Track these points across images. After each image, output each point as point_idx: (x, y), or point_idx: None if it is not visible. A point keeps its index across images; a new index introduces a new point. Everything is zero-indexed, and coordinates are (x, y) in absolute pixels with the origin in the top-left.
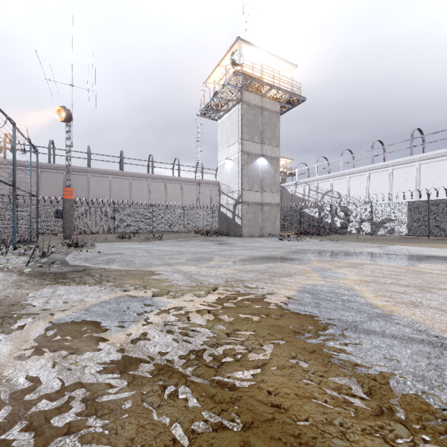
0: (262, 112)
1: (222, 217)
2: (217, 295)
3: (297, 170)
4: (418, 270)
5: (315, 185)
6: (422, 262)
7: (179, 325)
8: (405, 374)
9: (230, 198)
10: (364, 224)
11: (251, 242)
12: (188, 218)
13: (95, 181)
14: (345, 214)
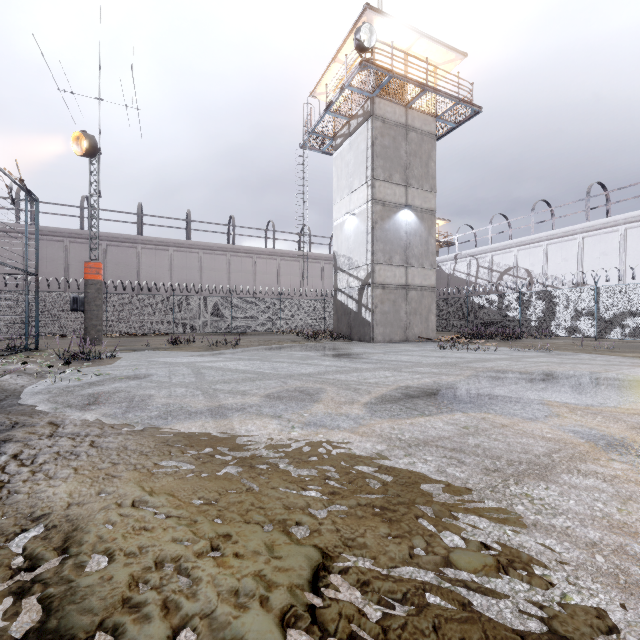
0: (406, 133)
1: (340, 309)
2: (324, 633)
3: (457, 235)
4: None
5: (487, 259)
6: None
7: None
8: None
9: (353, 278)
10: (583, 321)
11: (392, 351)
12: (287, 312)
13: (148, 256)
14: (546, 303)
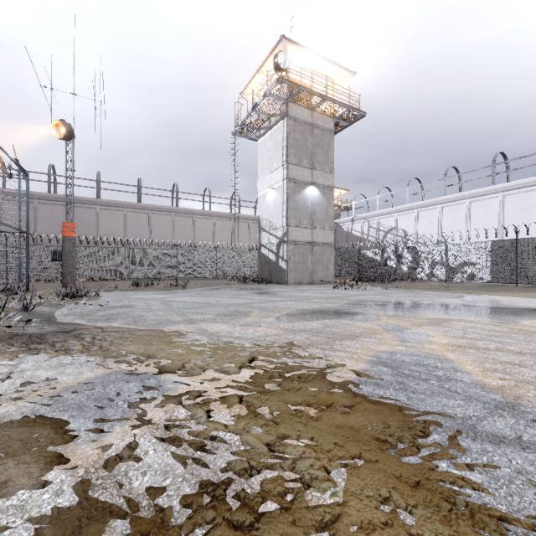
0: (312, 129)
1: (263, 260)
2: (254, 369)
3: (354, 202)
4: (524, 329)
5: (376, 221)
6: (523, 317)
7: (192, 427)
8: None
9: (273, 236)
10: (437, 268)
11: (299, 290)
12: (222, 262)
13: (106, 215)
14: (413, 256)
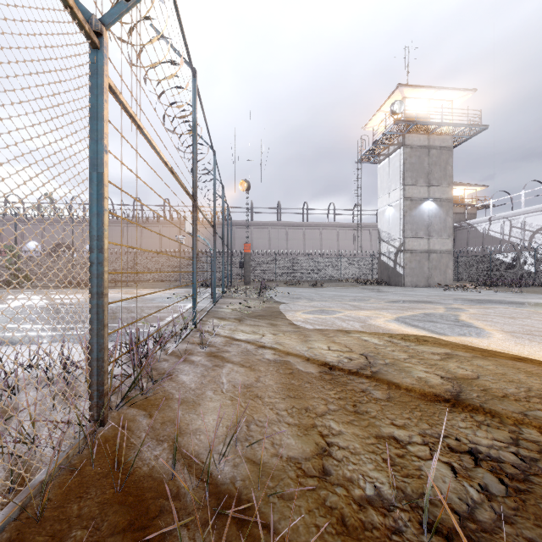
0: (428, 151)
1: (382, 266)
2: (370, 312)
3: (491, 201)
4: None
5: (520, 220)
6: None
7: (352, 316)
8: (434, 327)
9: (391, 246)
10: None
11: (411, 291)
12: (345, 267)
13: (257, 233)
14: None
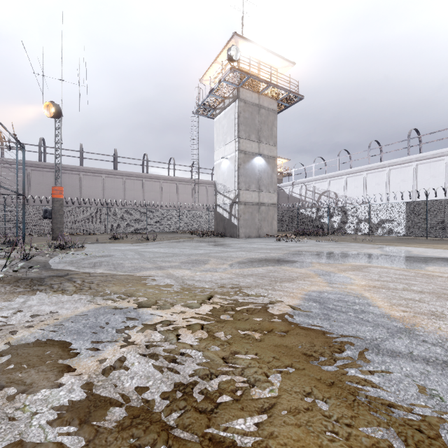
0: (259, 110)
1: (218, 217)
2: (212, 304)
3: (293, 170)
4: (427, 274)
5: (312, 185)
6: (428, 264)
7: (166, 347)
8: None
9: (227, 198)
10: (362, 224)
11: (248, 242)
12: (184, 219)
13: (87, 180)
14: (342, 214)
